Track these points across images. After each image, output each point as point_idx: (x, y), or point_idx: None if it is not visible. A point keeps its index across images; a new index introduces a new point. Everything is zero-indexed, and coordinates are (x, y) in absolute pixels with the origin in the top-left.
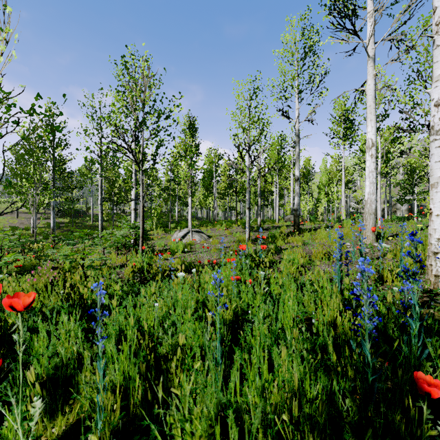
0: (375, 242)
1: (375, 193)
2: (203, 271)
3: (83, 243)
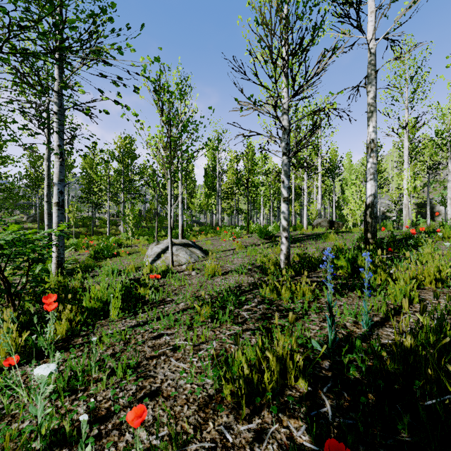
0: None
1: None
2: None
3: None
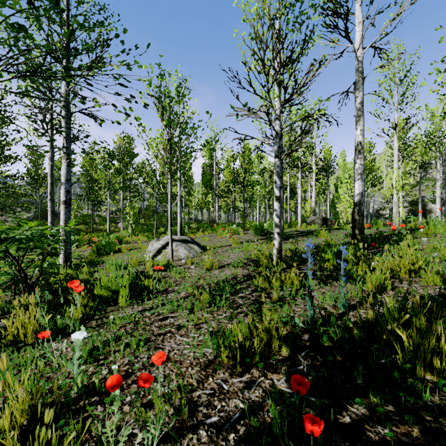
0: None
1: None
2: None
3: None
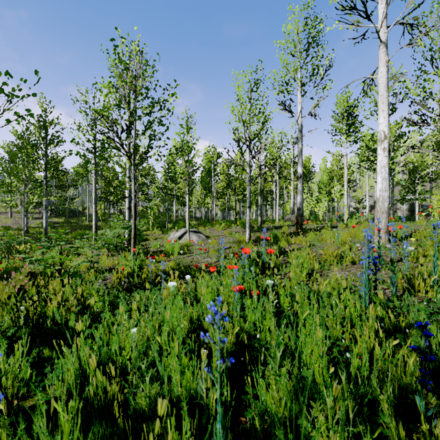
0: (387, 243)
1: (388, 190)
2: (199, 278)
3: (62, 245)
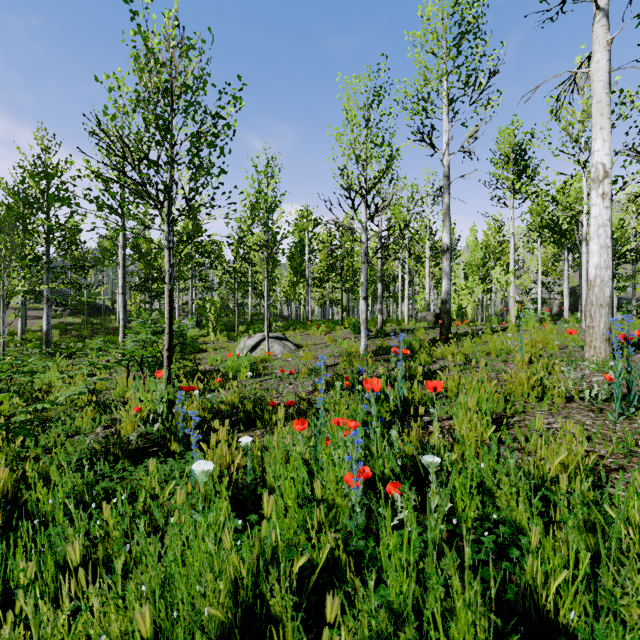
0: (611, 359)
1: (611, 266)
2: (274, 438)
3: (4, 368)
